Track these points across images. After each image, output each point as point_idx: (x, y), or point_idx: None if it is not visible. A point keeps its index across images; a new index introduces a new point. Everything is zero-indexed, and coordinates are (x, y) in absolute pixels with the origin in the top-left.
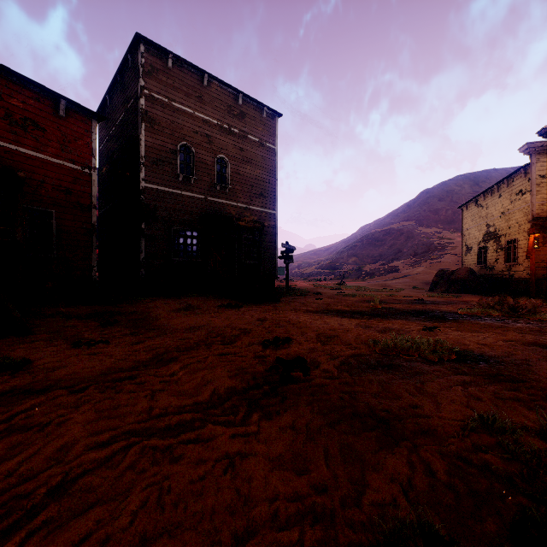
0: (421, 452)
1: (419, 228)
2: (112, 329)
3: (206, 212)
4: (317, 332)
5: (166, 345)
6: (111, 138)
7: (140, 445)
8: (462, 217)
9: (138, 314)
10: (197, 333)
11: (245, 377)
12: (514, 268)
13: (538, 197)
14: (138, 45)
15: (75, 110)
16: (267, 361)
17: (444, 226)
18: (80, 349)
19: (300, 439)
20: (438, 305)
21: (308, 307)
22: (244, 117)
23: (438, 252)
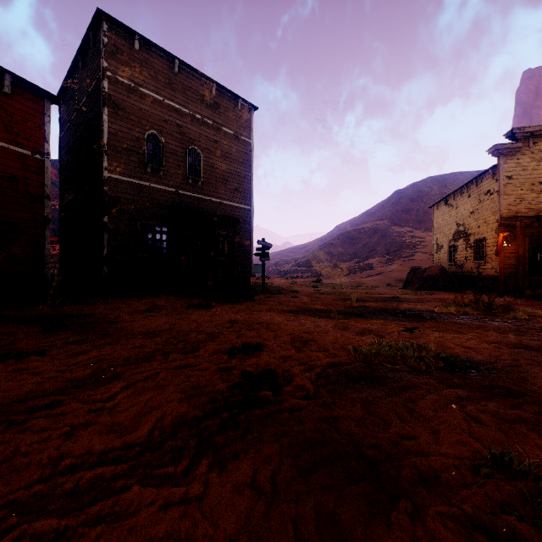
0: (428, 521)
1: (392, 227)
2: (56, 336)
3: (177, 206)
4: (292, 336)
5: (114, 356)
6: (72, 125)
7: (15, 535)
8: (433, 216)
9: (92, 317)
10: (156, 339)
11: (201, 399)
12: (482, 266)
13: (505, 198)
14: (100, 23)
15: (24, 88)
16: (232, 375)
17: (415, 226)
18: (4, 363)
19: (261, 506)
20: (414, 303)
21: (283, 306)
22: (218, 108)
23: (409, 250)
